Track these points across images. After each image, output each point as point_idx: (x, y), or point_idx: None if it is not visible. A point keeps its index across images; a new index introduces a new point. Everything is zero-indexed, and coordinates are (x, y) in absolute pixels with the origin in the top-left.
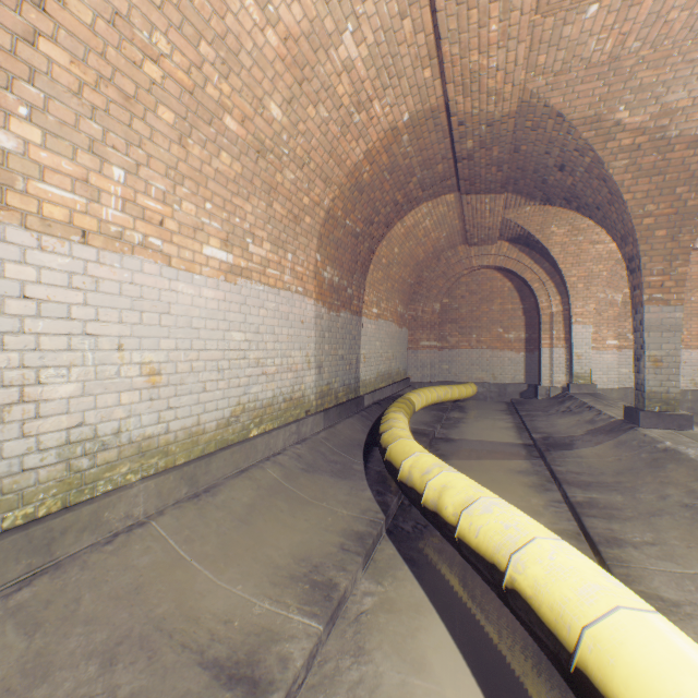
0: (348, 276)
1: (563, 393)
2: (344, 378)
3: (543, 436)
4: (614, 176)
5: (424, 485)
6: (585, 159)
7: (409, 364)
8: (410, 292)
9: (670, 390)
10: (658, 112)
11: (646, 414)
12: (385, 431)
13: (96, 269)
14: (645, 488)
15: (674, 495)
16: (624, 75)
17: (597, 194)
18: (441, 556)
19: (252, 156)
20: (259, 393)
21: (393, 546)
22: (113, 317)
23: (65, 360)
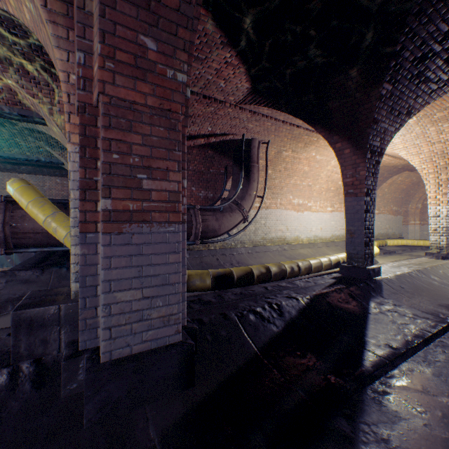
0: None
1: None
2: None
3: None
4: None
5: None
6: None
7: (402, 231)
8: (402, 200)
9: None
10: None
11: None
12: None
13: (316, 215)
14: None
15: None
16: None
17: None
18: None
19: (335, 191)
20: (336, 233)
21: None
22: (317, 221)
23: (314, 226)
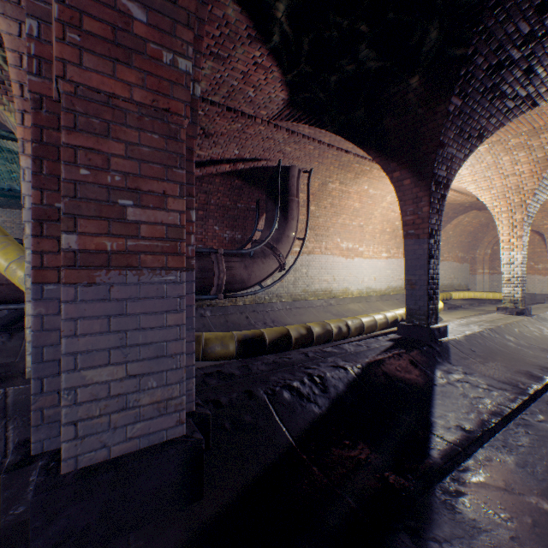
0: None
1: None
2: None
3: None
4: None
5: None
6: None
7: (469, 282)
8: (469, 245)
9: None
10: None
11: (547, 299)
12: None
13: (369, 262)
14: None
15: None
16: None
17: None
18: None
19: (391, 233)
20: (392, 284)
21: None
22: (370, 269)
23: (366, 276)
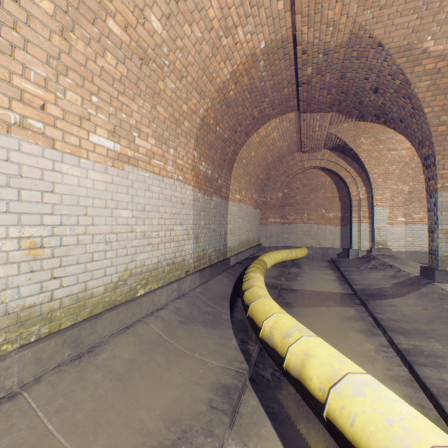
0: (218, 170)
1: (368, 254)
2: (215, 246)
3: (361, 288)
4: (418, 94)
5: (286, 349)
6: (395, 82)
7: (261, 234)
8: (262, 185)
9: None
10: None
11: (440, 273)
12: (247, 289)
13: None
14: None
15: None
16: (434, 9)
17: (402, 110)
18: (299, 409)
19: (136, 62)
20: (145, 259)
21: (256, 397)
22: None
23: None
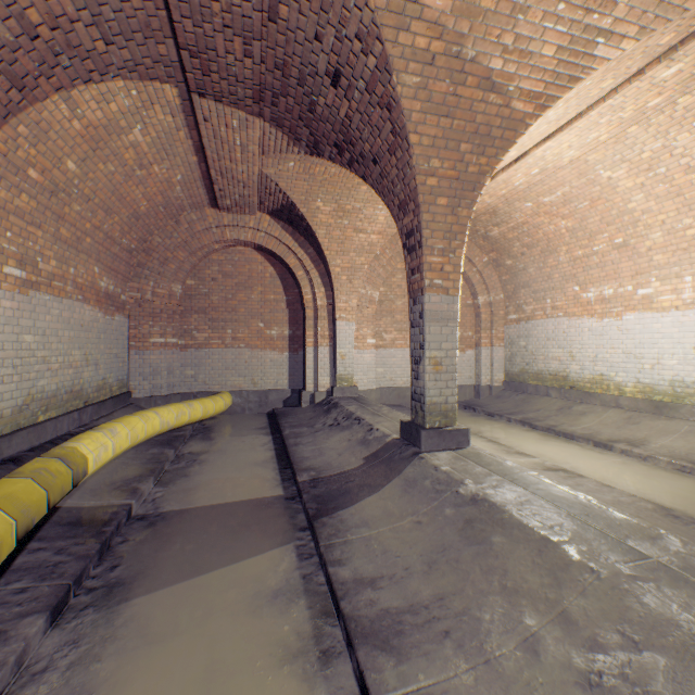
0: None
1: (328, 398)
2: None
3: (312, 478)
4: (404, 99)
5: None
6: (369, 61)
7: (132, 371)
8: (132, 263)
9: (449, 400)
10: (462, 3)
11: (429, 434)
12: None
13: None
14: (488, 611)
15: (549, 639)
16: None
17: (377, 135)
18: None
19: None
20: None
21: None
22: None
23: None
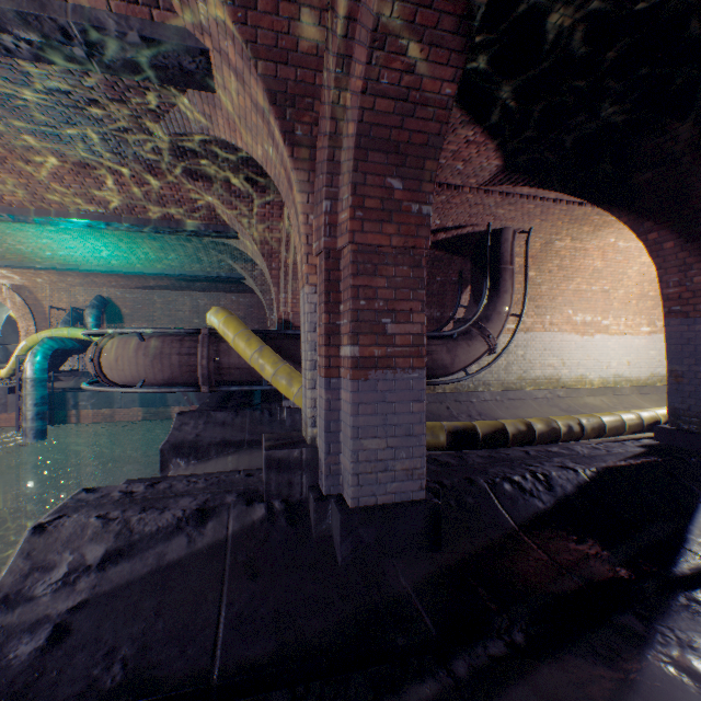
0: None
1: None
2: None
3: None
4: None
5: None
6: None
7: None
8: None
9: None
10: None
11: None
12: None
13: (618, 340)
14: None
15: None
16: None
17: None
18: None
19: (657, 297)
20: (659, 371)
21: None
22: (620, 350)
23: (613, 359)
